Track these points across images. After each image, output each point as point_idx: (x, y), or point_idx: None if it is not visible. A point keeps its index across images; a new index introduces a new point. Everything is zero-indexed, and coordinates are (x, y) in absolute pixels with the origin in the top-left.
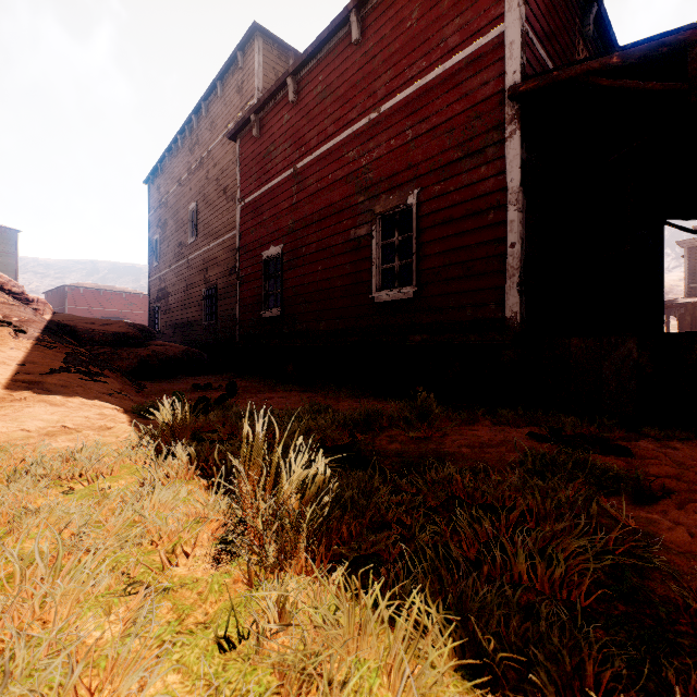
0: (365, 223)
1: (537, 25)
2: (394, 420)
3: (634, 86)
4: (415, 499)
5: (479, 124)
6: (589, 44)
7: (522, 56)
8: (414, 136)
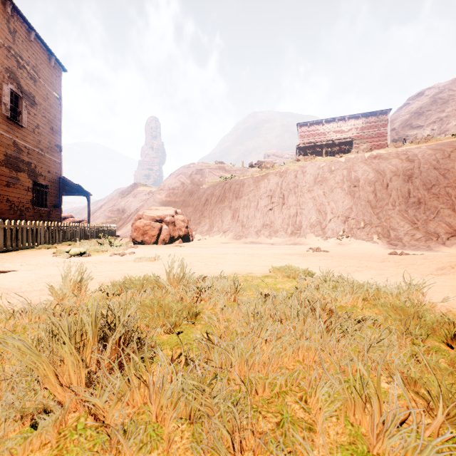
0: None
1: None
2: None
3: None
4: None
5: None
6: None
7: None
8: None
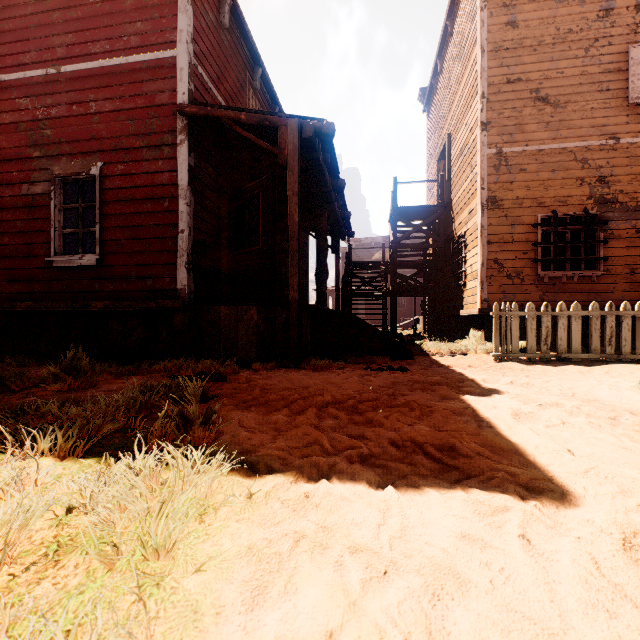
0: (42, 181)
1: (208, 64)
2: (45, 380)
3: (254, 139)
4: (1, 431)
5: (157, 124)
6: (260, 94)
7: (190, 83)
8: (98, 111)
